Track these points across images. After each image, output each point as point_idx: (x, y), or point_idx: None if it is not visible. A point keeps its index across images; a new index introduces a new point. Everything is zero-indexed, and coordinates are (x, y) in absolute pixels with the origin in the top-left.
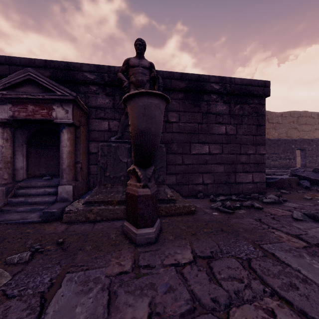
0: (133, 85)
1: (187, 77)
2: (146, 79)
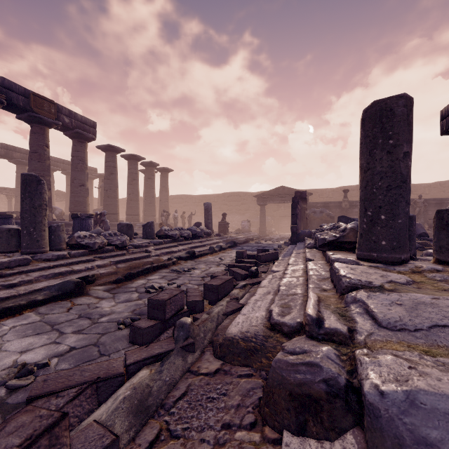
0: (418, 207)
1: (436, 199)
2: (422, 205)
